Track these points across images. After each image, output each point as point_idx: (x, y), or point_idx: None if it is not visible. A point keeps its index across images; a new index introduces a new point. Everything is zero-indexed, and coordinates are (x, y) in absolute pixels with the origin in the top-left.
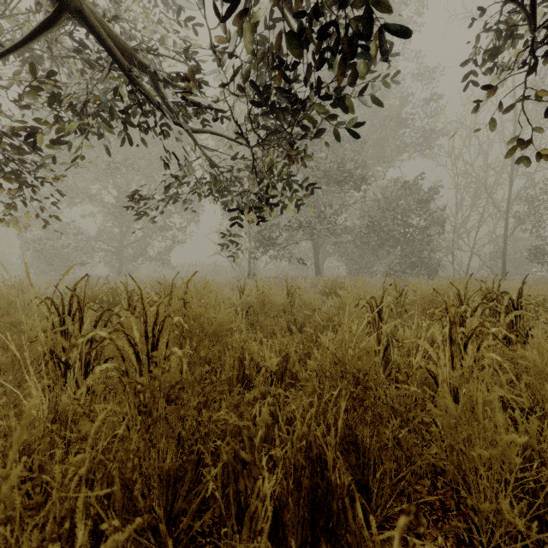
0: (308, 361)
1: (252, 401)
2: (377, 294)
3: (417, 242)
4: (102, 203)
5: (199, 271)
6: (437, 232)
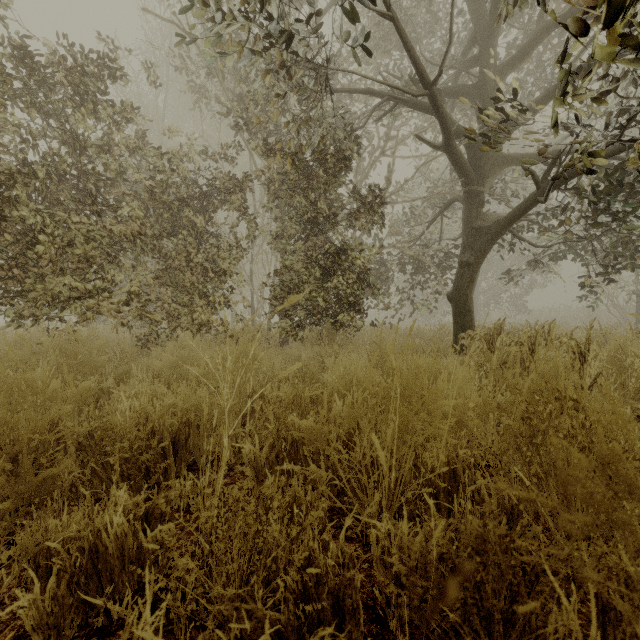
0: None
1: None
2: None
3: None
4: None
5: (562, 316)
6: None
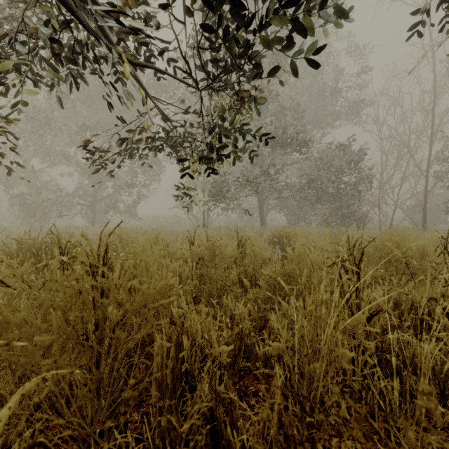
0: (270, 342)
1: (188, 429)
2: (325, 244)
3: (348, 197)
4: (77, 163)
5: (161, 221)
6: (366, 188)
